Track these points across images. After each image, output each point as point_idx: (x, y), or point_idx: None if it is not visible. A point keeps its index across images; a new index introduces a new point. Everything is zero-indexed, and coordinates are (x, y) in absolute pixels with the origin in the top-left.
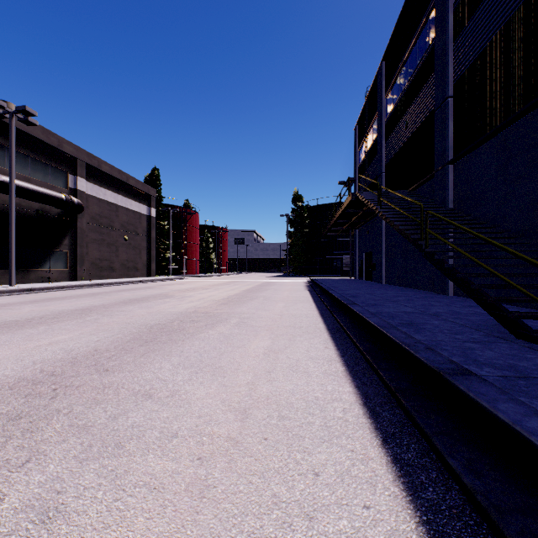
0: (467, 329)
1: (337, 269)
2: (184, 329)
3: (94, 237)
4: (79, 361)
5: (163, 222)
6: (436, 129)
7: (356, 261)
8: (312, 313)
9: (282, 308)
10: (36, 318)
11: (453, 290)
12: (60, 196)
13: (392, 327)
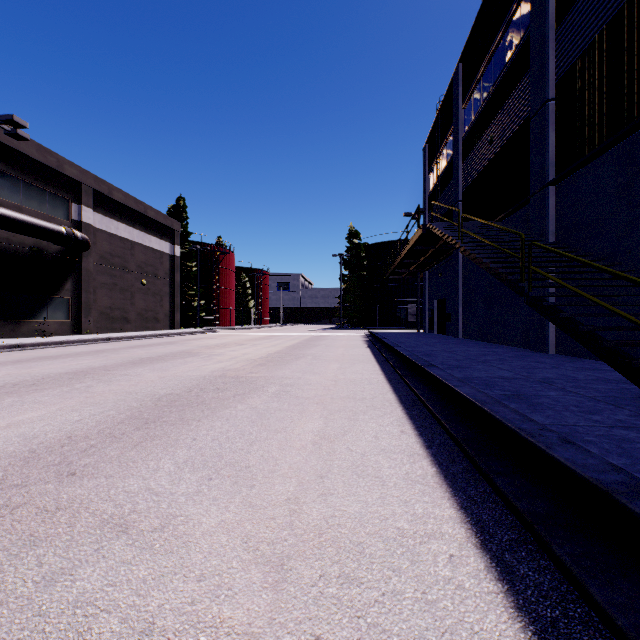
0: (602, 404)
1: (401, 320)
2: (203, 403)
3: (104, 281)
4: (37, 456)
5: (190, 263)
6: (532, 141)
7: (426, 310)
8: (376, 378)
9: (336, 371)
10: (8, 385)
11: (555, 347)
12: (60, 229)
13: (495, 402)
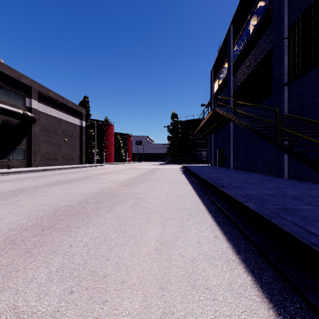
0: None
1: (198, 159)
2: (85, 212)
3: (44, 139)
4: None
5: (91, 130)
6: (274, 62)
7: (212, 154)
8: (191, 194)
9: (167, 189)
10: None
11: (287, 174)
12: (19, 111)
13: (276, 215)
